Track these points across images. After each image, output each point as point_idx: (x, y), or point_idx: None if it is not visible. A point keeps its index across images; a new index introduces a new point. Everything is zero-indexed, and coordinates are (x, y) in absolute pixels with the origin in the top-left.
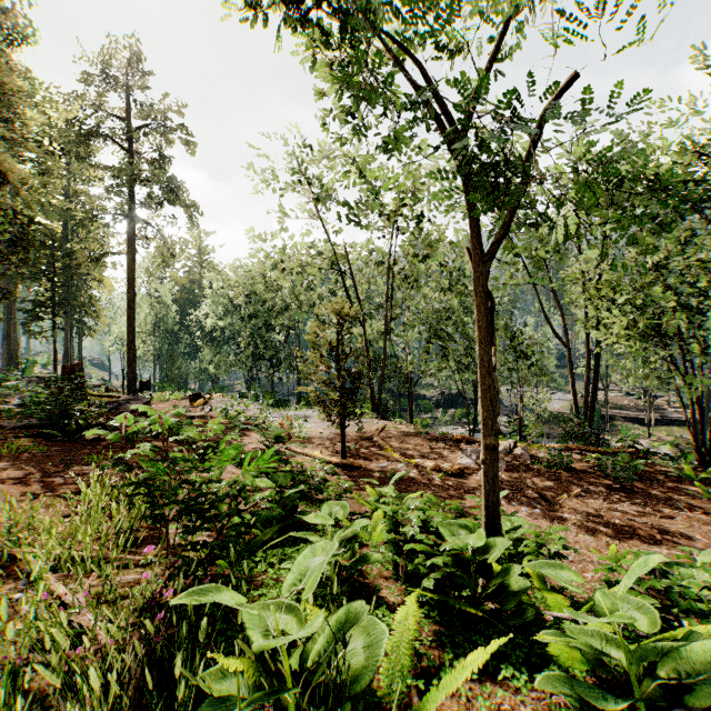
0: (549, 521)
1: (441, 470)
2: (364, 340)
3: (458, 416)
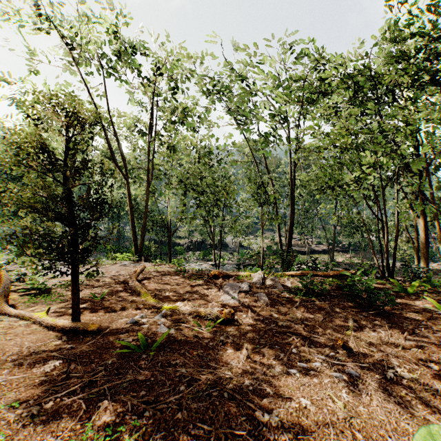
0: (394, 402)
1: (207, 316)
2: (128, 191)
3: (202, 255)
